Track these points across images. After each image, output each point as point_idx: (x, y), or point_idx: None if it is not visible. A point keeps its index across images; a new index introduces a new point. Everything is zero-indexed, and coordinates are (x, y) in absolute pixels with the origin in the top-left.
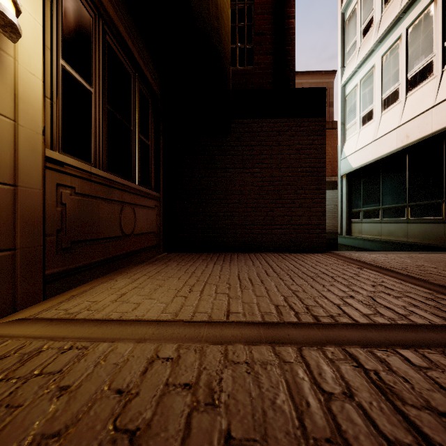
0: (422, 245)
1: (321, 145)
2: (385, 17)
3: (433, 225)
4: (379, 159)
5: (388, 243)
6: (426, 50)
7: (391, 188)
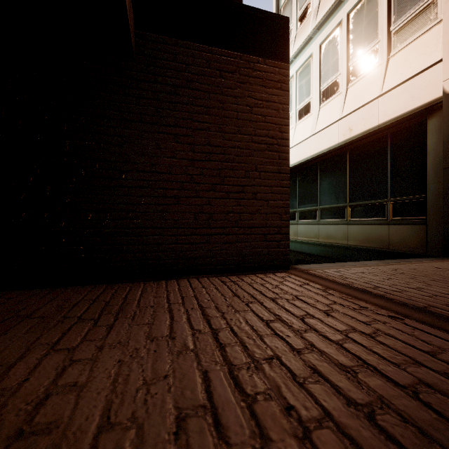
0: (367, 249)
1: (283, 104)
2: (324, 1)
3: (376, 227)
4: (318, 155)
5: (328, 246)
6: (370, 36)
7: (329, 187)
